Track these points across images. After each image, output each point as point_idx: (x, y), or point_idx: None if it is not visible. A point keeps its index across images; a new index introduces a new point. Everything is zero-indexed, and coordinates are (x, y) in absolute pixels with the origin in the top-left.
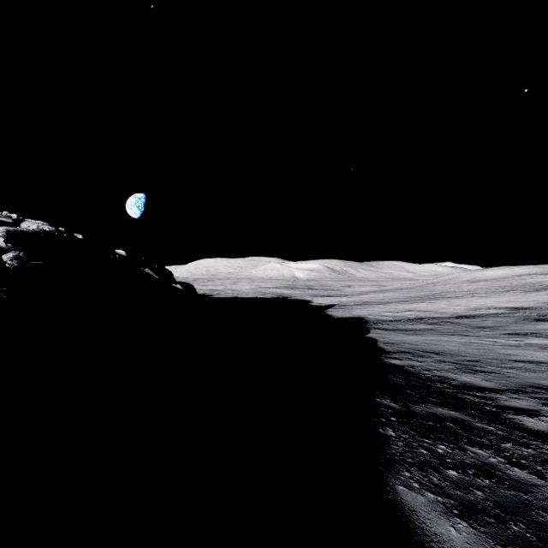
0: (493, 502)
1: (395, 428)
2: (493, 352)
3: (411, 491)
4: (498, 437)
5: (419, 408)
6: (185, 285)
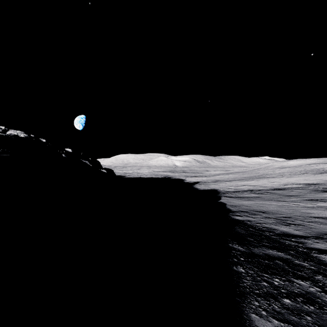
0: (320, 325)
1: (243, 266)
2: (298, 211)
3: (261, 318)
4: (312, 271)
5: (257, 250)
6: (108, 170)
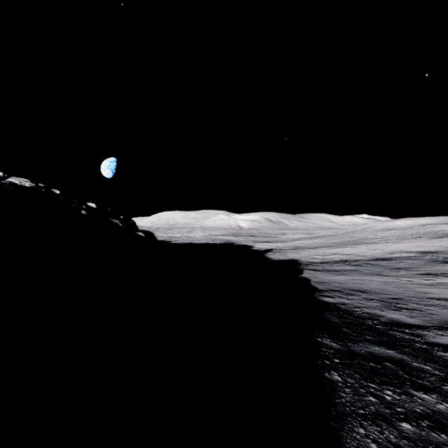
0: None
1: (339, 371)
2: (411, 290)
3: None
4: (438, 378)
5: (357, 347)
6: (146, 233)
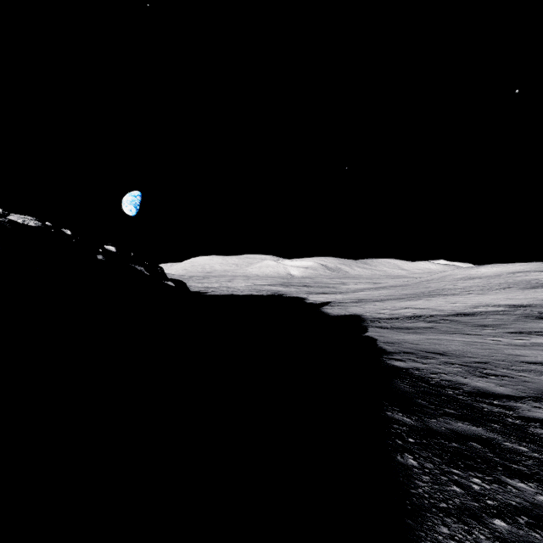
0: None
1: (415, 454)
2: (500, 352)
3: None
4: (536, 461)
5: (436, 423)
6: (177, 282)
